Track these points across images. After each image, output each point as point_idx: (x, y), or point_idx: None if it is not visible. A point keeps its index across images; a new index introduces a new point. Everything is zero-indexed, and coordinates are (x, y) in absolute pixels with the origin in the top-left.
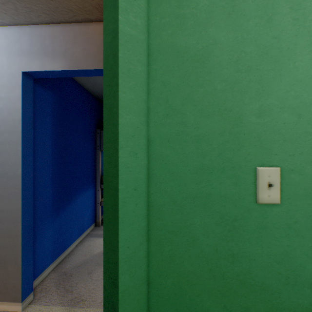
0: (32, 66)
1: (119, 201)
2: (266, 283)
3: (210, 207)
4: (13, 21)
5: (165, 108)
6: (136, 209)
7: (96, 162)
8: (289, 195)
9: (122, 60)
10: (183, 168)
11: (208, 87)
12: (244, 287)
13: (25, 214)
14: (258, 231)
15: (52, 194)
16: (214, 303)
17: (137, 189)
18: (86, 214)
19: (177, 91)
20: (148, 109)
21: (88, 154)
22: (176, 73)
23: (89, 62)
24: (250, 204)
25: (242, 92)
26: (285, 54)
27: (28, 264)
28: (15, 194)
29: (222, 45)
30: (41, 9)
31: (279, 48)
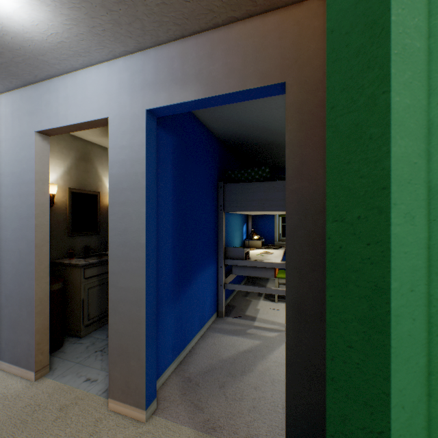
0: (157, 100)
1: (391, 314)
2: None
3: None
4: (137, 46)
5: None
6: (412, 331)
7: (217, 228)
8: None
9: (394, 27)
10: None
11: None
12: None
13: (148, 295)
14: None
15: (173, 270)
16: None
17: (413, 289)
18: (207, 299)
19: None
20: (428, 127)
21: (210, 217)
22: None
23: (233, 81)
24: None
25: None
26: None
27: (151, 362)
28: (138, 268)
29: None
30: (172, 19)
31: None
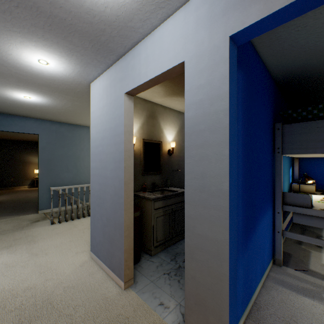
0: (245, 18)
1: None
2: None
3: None
4: None
5: None
6: None
7: (272, 171)
8: None
9: None
10: None
11: None
12: None
13: (230, 250)
14: None
15: (242, 217)
16: None
17: None
18: (265, 245)
19: None
20: None
21: (267, 160)
22: None
23: None
24: None
25: None
26: None
27: None
28: (218, 218)
29: None
30: None
31: None
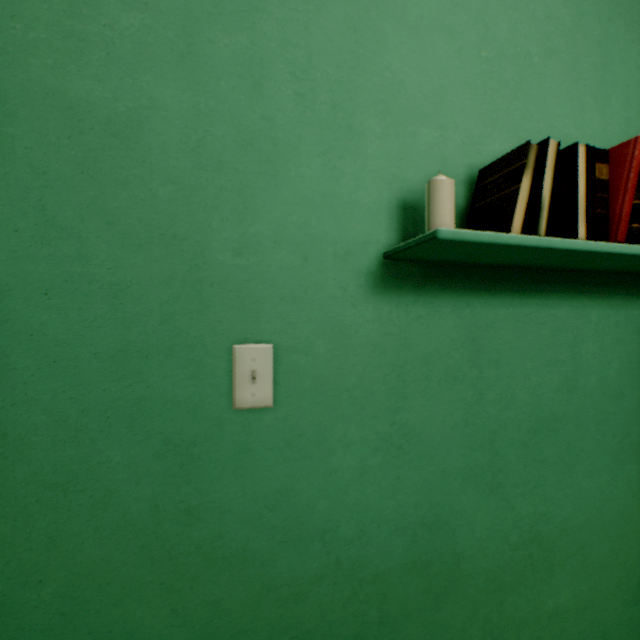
0: None
1: None
2: (252, 548)
3: (145, 425)
4: None
5: (39, 223)
6: None
7: None
8: (291, 391)
9: None
10: (82, 351)
11: (139, 189)
12: (212, 566)
13: None
14: (237, 459)
15: None
16: (152, 610)
17: None
18: None
19: (68, 190)
20: None
21: None
22: (67, 152)
23: None
24: (223, 413)
25: (207, 208)
26: (284, 150)
27: None
28: None
29: (169, 113)
30: None
31: (274, 139)
